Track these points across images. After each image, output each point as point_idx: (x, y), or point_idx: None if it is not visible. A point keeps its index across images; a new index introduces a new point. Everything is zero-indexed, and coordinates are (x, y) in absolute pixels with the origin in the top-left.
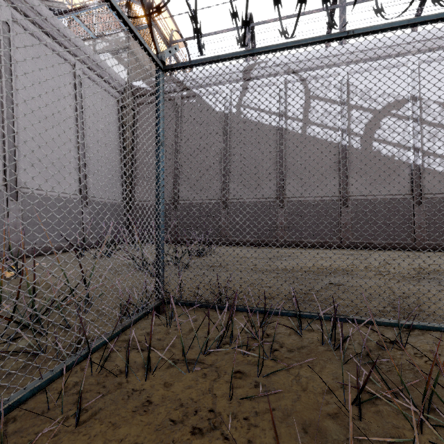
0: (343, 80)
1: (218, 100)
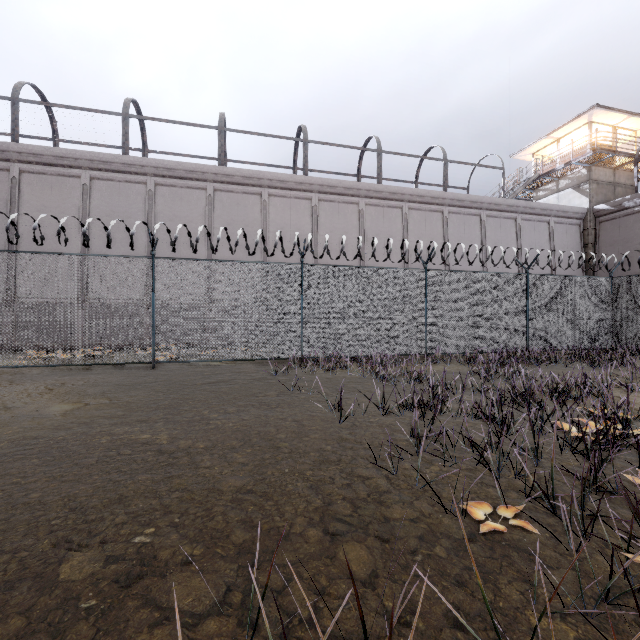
0: None
1: None
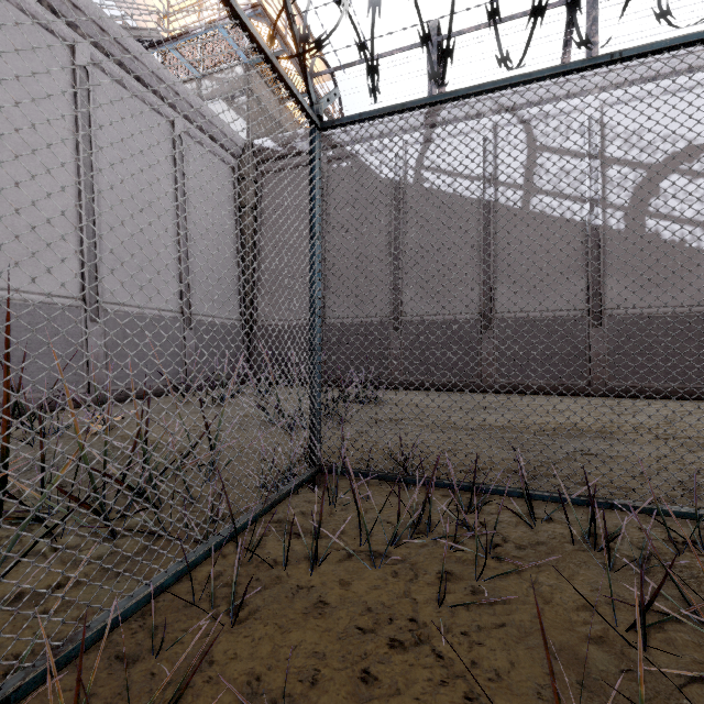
0: (592, 117)
1: (384, 162)
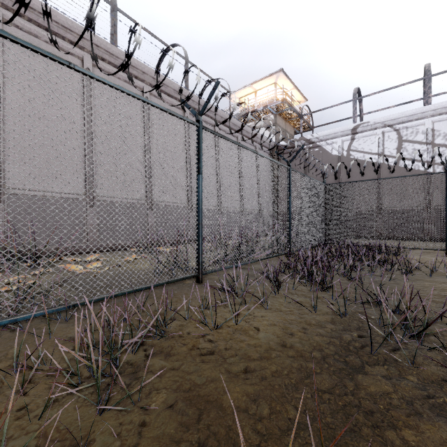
0: (428, 127)
1: (333, 148)
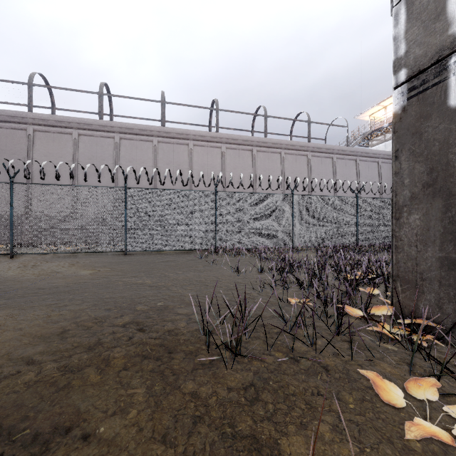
0: None
1: None
